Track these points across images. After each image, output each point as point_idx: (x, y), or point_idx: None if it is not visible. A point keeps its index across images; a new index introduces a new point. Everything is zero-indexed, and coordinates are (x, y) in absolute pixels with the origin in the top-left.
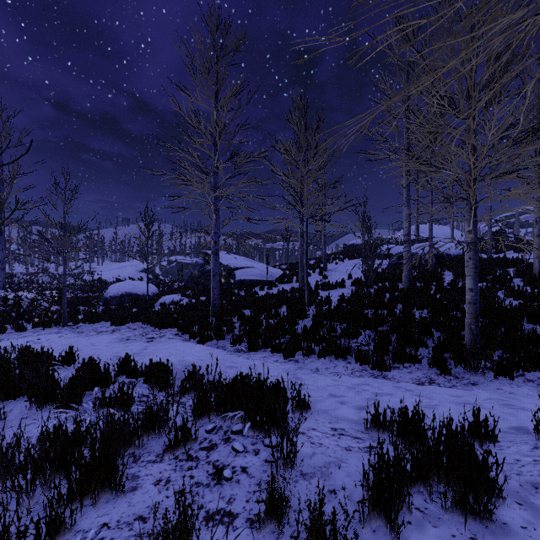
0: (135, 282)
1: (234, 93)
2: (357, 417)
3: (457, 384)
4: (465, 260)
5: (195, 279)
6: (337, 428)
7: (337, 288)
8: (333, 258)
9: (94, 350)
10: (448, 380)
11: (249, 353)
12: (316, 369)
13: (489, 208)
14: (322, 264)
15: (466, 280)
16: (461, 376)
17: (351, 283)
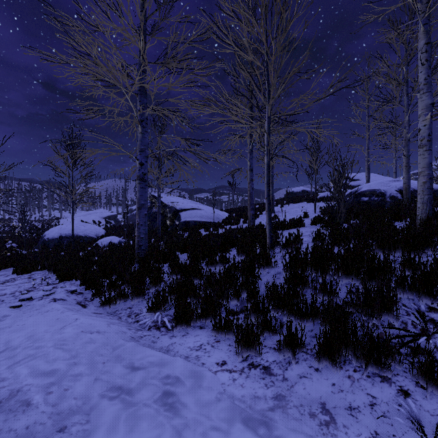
0: (79, 224)
1: None
2: None
3: None
4: None
5: None
6: None
7: (295, 227)
8: (277, 202)
9: None
10: None
11: (174, 331)
12: (325, 413)
13: None
14: None
15: None
16: None
17: (311, 222)
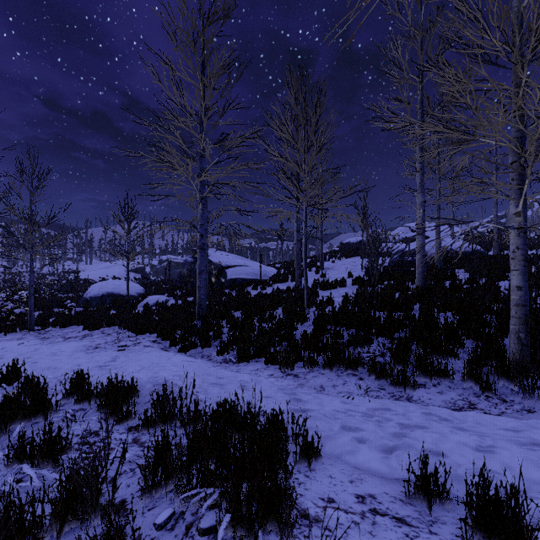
0: (118, 281)
1: (223, 67)
2: (387, 468)
3: (508, 410)
4: (510, 250)
5: (184, 278)
6: (365, 494)
7: (337, 288)
8: (329, 256)
9: (51, 362)
10: (493, 404)
11: (238, 364)
12: (321, 388)
13: (495, 203)
14: (318, 263)
15: (511, 276)
16: (509, 399)
17: (352, 282)
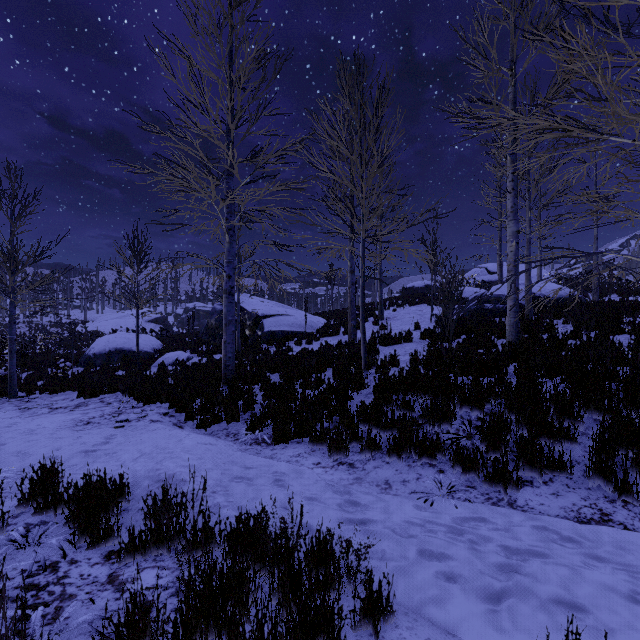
0: (130, 334)
1: (257, 60)
2: (499, 636)
3: None
4: None
5: (211, 331)
6: None
7: (401, 343)
8: (390, 304)
9: (22, 444)
10: (637, 514)
11: (274, 446)
12: (386, 484)
13: (595, 238)
14: (376, 311)
15: None
16: None
17: (420, 336)
